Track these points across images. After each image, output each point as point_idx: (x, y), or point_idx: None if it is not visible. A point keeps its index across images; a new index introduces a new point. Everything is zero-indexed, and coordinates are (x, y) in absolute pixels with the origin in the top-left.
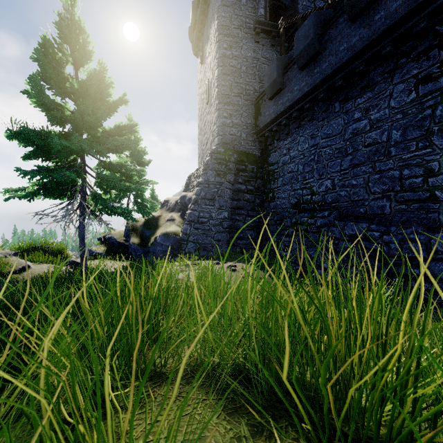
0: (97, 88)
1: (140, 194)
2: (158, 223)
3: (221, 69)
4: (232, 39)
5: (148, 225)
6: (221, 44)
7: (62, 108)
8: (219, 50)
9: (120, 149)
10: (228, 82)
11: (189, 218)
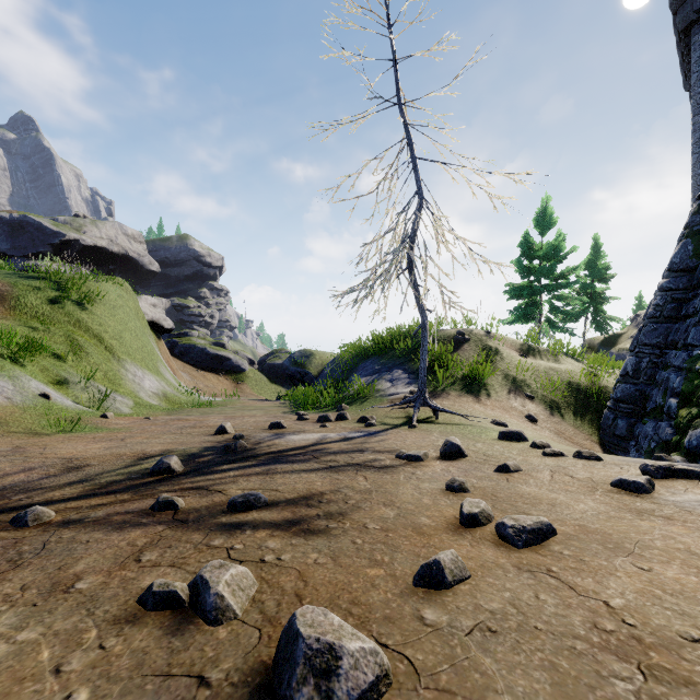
0: (547, 251)
1: (597, 312)
2: (617, 341)
3: (696, 157)
4: None
5: (605, 343)
6: (696, 127)
7: (527, 270)
8: (694, 135)
9: (563, 286)
10: None
11: None
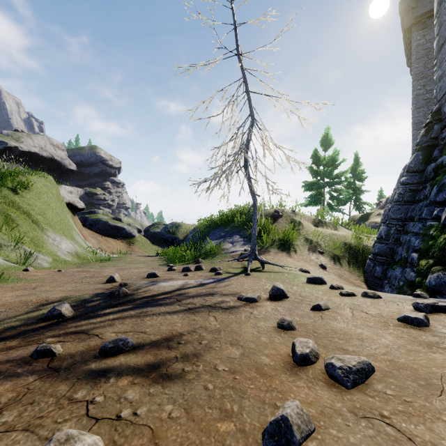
0: (328, 161)
1: (357, 199)
2: (369, 217)
3: (414, 106)
4: (426, 79)
5: (362, 218)
6: (414, 88)
7: (316, 173)
8: (413, 93)
9: (338, 183)
10: (422, 113)
11: (384, 212)
